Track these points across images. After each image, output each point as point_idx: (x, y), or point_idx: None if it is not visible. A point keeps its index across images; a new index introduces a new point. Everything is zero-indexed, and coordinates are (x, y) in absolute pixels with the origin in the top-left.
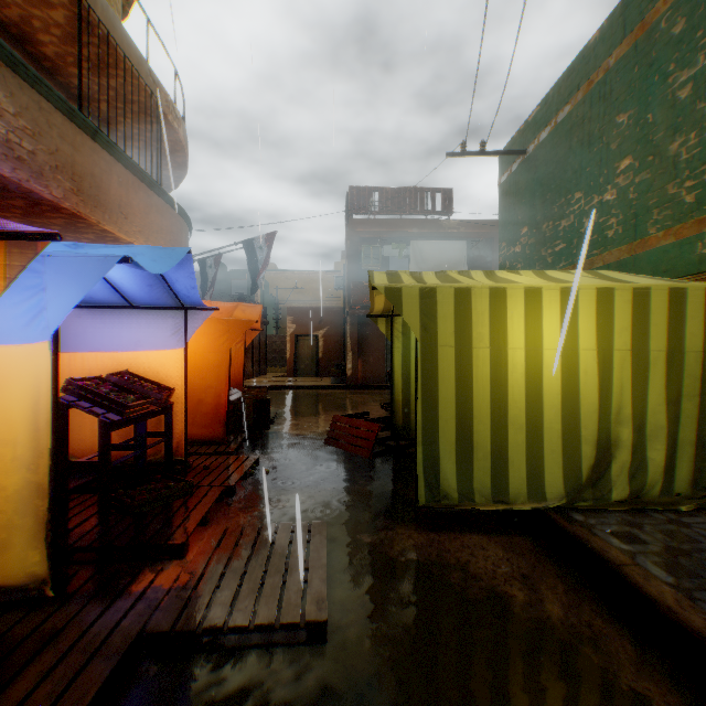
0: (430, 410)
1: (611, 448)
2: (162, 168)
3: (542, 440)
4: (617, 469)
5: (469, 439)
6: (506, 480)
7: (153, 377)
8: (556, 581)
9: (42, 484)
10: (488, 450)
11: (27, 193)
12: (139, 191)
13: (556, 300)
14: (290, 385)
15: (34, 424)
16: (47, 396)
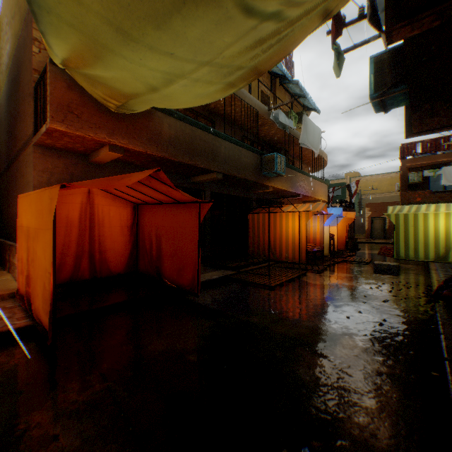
0: (396, 239)
1: (448, 249)
2: (318, 167)
3: (427, 246)
4: (450, 254)
5: (407, 245)
6: (417, 255)
7: (329, 232)
8: (417, 268)
9: (327, 243)
10: (412, 248)
11: (305, 196)
12: (319, 185)
13: (431, 215)
14: (367, 241)
15: (327, 236)
16: (328, 232)
